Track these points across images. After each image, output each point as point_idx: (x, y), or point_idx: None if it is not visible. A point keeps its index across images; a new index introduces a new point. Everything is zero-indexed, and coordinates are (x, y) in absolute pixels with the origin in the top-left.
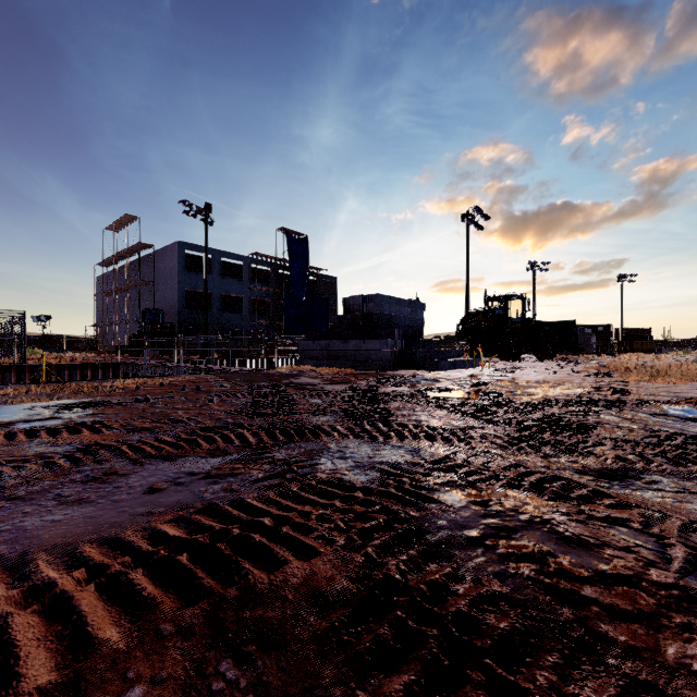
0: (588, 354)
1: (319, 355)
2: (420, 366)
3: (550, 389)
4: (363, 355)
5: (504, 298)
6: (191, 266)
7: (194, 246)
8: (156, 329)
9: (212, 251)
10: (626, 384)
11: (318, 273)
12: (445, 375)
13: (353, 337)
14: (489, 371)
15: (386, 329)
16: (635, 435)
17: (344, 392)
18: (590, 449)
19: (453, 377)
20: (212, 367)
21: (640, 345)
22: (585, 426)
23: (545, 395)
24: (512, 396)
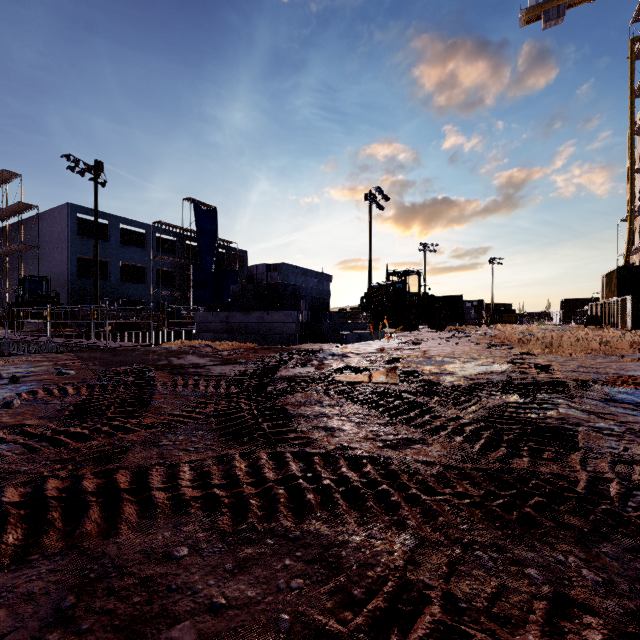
0: (470, 325)
1: (218, 328)
2: (327, 339)
3: (465, 364)
4: (266, 328)
5: (404, 273)
6: (85, 231)
7: (87, 210)
8: (35, 298)
9: (110, 216)
10: (537, 358)
11: (227, 246)
12: (354, 349)
13: (256, 308)
14: (396, 344)
15: (291, 300)
16: (635, 446)
17: (232, 378)
18: (634, 504)
19: (362, 351)
20: (88, 342)
21: (507, 317)
22: (560, 432)
23: (465, 374)
24: (431, 376)
